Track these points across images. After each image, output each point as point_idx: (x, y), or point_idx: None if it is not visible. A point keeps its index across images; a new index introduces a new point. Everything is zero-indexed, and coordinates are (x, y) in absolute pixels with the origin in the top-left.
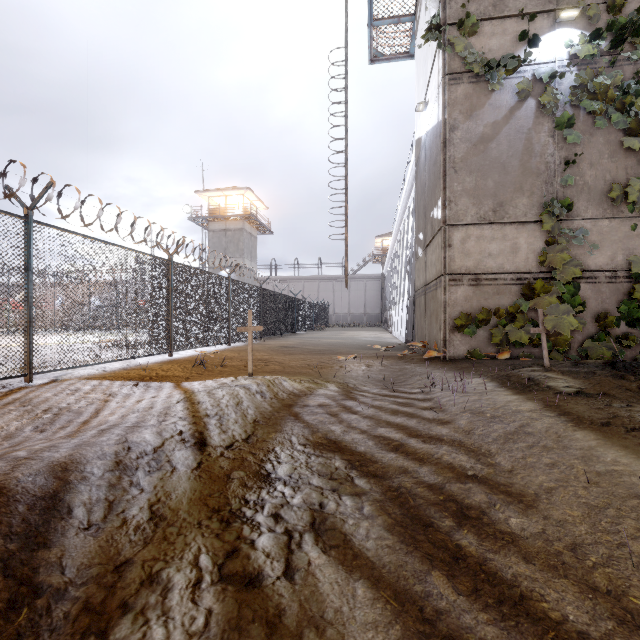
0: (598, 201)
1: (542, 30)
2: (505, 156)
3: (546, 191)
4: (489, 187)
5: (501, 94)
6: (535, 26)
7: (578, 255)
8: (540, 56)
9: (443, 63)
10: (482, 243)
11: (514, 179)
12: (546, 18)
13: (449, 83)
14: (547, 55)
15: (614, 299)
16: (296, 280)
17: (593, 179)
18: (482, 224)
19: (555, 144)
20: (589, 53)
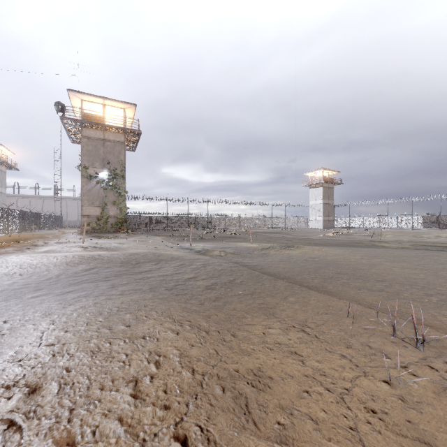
0: (112, 203)
1: (102, 171)
2: (94, 193)
3: (102, 201)
4: (91, 199)
5: (93, 182)
6: (100, 170)
7: (108, 213)
8: (101, 176)
9: (81, 173)
10: (90, 210)
11: (96, 198)
12: (102, 169)
13: (82, 177)
14: (103, 176)
15: (114, 221)
16: (37, 198)
17: (111, 200)
18: (90, 206)
19: (104, 192)
20: (109, 178)
